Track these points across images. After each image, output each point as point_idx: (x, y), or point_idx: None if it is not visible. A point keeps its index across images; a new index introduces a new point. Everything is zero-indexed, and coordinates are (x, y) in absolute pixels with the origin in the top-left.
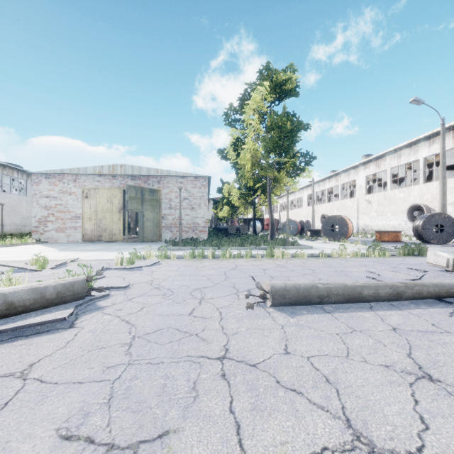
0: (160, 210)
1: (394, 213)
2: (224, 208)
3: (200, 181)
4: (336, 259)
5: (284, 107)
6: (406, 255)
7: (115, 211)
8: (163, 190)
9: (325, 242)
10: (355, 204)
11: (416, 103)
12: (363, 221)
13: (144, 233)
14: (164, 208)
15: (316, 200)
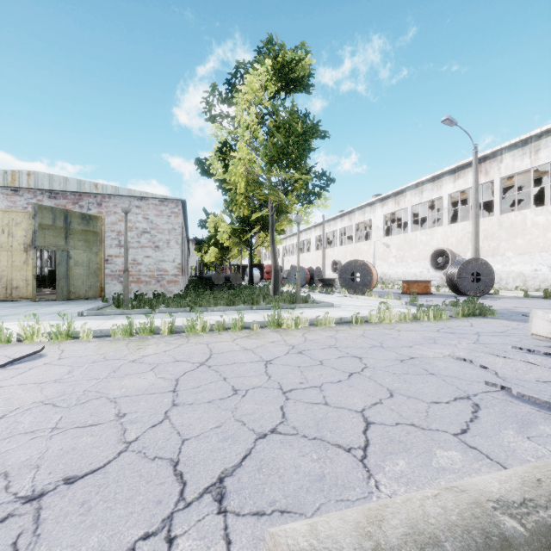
0: (102, 248)
1: (416, 259)
2: (211, 251)
3: (169, 206)
4: (379, 326)
5: (292, 102)
6: (467, 315)
7: (18, 249)
8: (107, 217)
9: (345, 295)
10: (372, 248)
11: (449, 124)
12: (381, 269)
13: (70, 285)
14: (109, 245)
15: (325, 243)
